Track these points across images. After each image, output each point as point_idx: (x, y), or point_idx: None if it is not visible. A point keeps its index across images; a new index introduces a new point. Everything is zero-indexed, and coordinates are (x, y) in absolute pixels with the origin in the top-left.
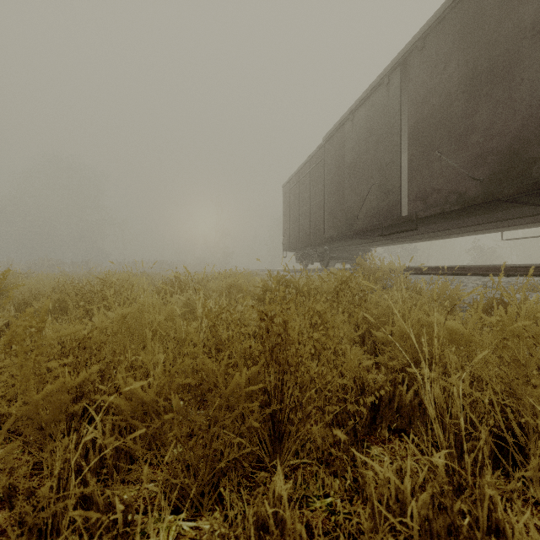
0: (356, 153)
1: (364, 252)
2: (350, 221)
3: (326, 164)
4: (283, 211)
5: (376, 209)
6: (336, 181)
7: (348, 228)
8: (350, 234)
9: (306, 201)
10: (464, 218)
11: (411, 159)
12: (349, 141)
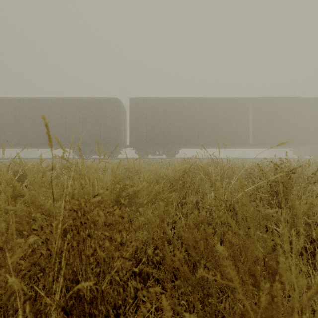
0: None
1: None
2: None
3: None
4: None
5: None
6: None
7: None
8: None
9: None
10: (15, 145)
11: None
12: None
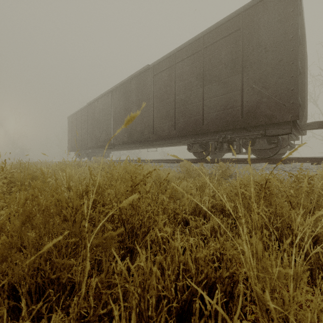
0: (99, 116)
1: (108, 153)
2: (97, 141)
3: (88, 115)
4: (68, 130)
5: (105, 139)
6: (92, 124)
7: (96, 144)
8: (97, 147)
9: (80, 128)
10: (130, 145)
11: (113, 125)
12: (97, 110)
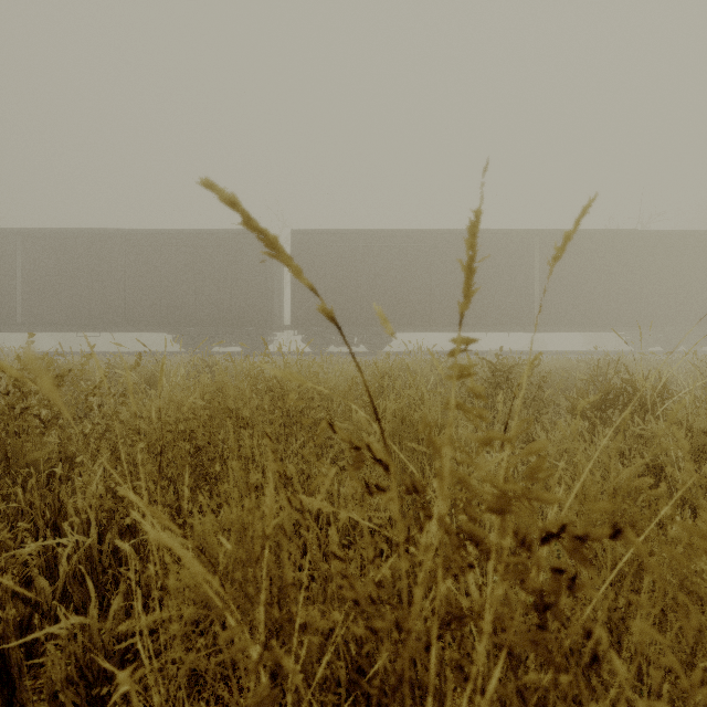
0: None
1: None
2: None
3: None
4: None
5: None
6: None
7: None
8: None
9: None
10: (56, 326)
11: (25, 292)
12: None
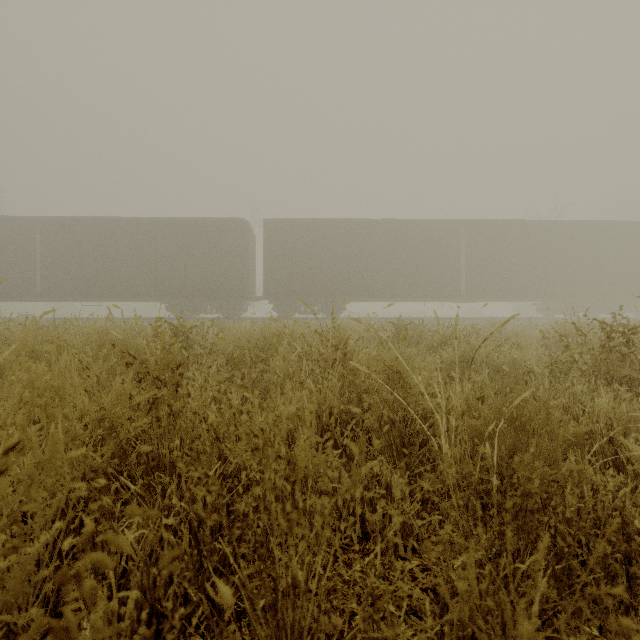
0: None
1: None
2: None
3: None
4: None
5: (17, 286)
6: None
7: None
8: None
9: None
10: (67, 297)
11: (43, 268)
12: None
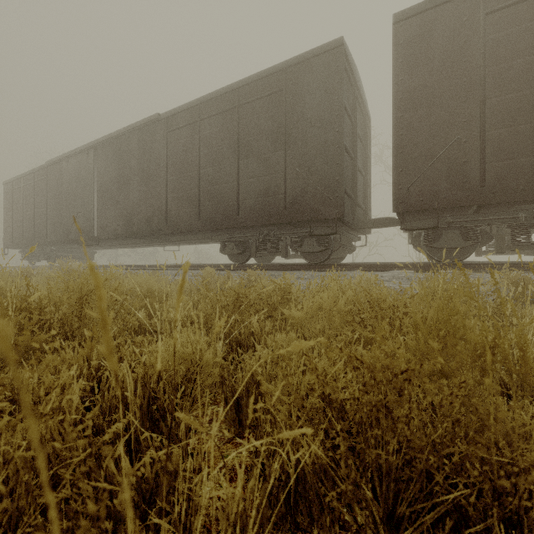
0: (70, 187)
1: (91, 253)
2: (67, 232)
3: (49, 183)
4: (5, 208)
5: (82, 228)
6: (57, 200)
7: (65, 237)
8: (66, 241)
9: (31, 206)
10: (130, 240)
11: (98, 205)
12: (66, 175)
